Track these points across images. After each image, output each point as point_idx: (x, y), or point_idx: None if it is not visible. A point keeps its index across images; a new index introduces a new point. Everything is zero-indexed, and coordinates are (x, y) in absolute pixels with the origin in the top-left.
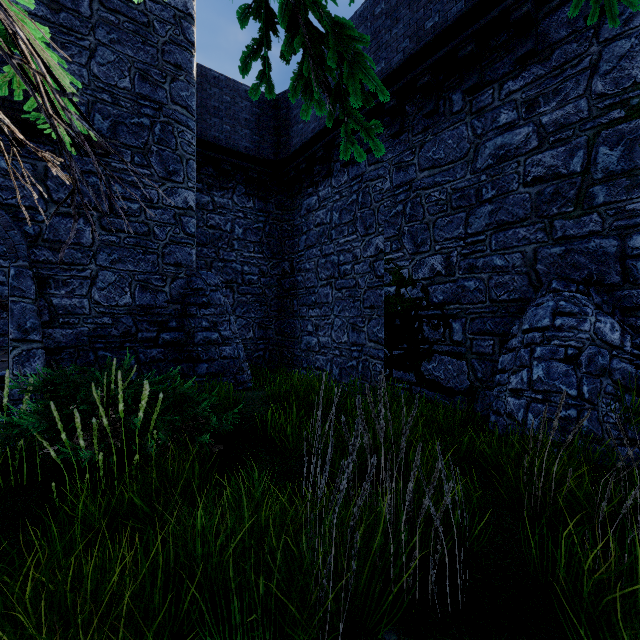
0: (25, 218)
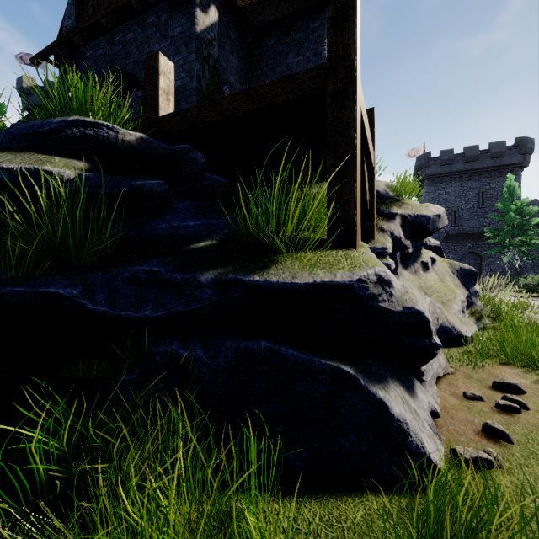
0: (486, 254)
